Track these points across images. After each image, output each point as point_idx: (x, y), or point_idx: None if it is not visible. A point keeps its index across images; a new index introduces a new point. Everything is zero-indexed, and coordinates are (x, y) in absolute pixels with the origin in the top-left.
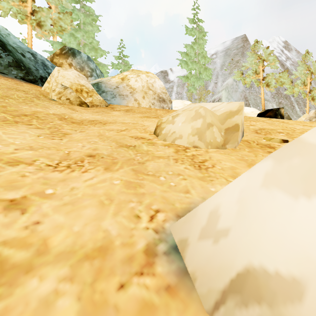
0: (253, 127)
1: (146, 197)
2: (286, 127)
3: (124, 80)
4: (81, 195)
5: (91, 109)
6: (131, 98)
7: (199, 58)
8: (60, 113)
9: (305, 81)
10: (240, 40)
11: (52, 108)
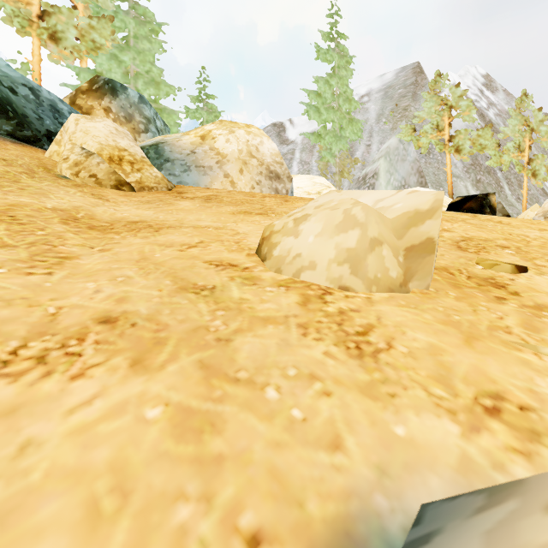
0: (449, 234)
1: (227, 475)
2: (511, 234)
3: (205, 139)
4: (41, 474)
5: (137, 196)
6: (218, 173)
7: (340, 101)
8: (69, 206)
9: (522, 144)
10: (410, 72)
11: (54, 196)
